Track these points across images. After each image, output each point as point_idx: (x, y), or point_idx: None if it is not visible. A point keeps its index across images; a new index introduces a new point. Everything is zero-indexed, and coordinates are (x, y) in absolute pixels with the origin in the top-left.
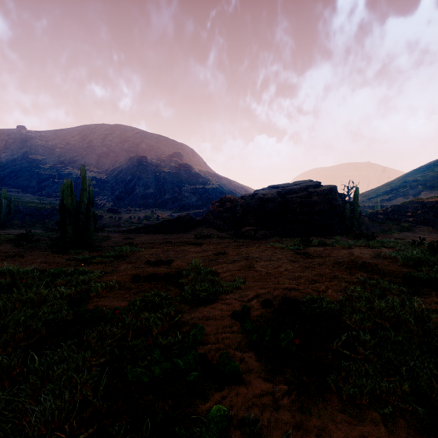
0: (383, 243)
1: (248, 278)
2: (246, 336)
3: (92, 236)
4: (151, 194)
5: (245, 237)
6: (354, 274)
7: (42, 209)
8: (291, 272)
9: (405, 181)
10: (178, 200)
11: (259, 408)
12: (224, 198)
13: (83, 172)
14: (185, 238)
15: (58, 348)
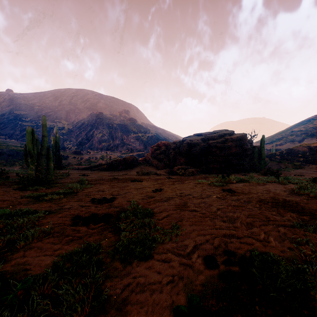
0: (289, 179)
1: (185, 221)
2: None
3: (51, 174)
4: (106, 140)
5: (177, 173)
6: (283, 214)
7: (21, 151)
8: (224, 212)
9: (292, 131)
10: (126, 145)
11: None
12: (160, 143)
13: (44, 122)
14: (129, 175)
15: None
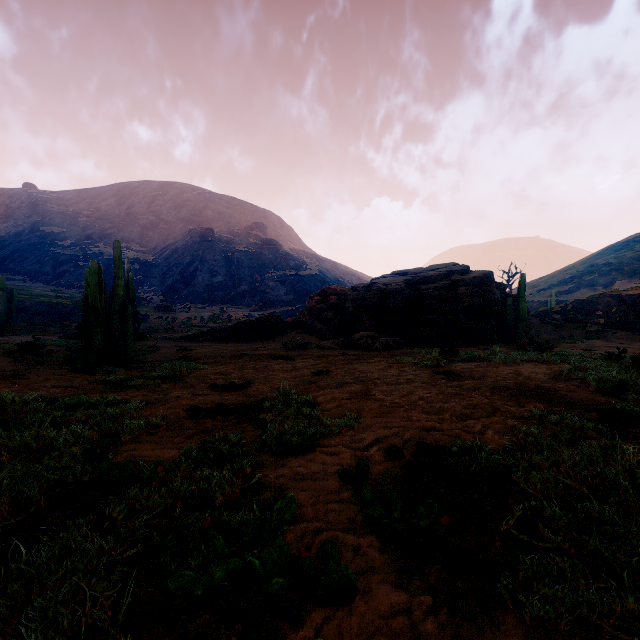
0: (563, 356)
1: (364, 412)
2: (363, 508)
3: (130, 346)
4: (220, 283)
5: (358, 347)
6: (524, 404)
7: (58, 305)
8: (429, 402)
9: (592, 264)
10: (259, 293)
11: (387, 638)
12: (326, 289)
13: (118, 251)
14: (270, 349)
15: (63, 530)
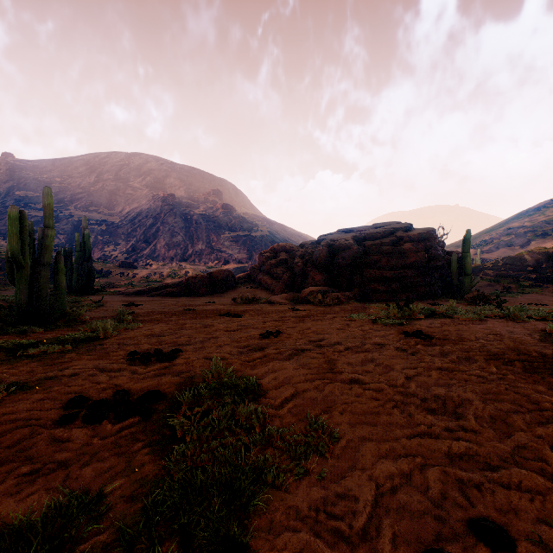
0: (526, 312)
1: (337, 412)
2: None
3: (62, 302)
4: (180, 243)
5: (308, 301)
6: None
7: None
8: (424, 386)
9: (509, 227)
10: (215, 252)
11: None
12: (276, 246)
13: (48, 198)
14: (218, 304)
15: None
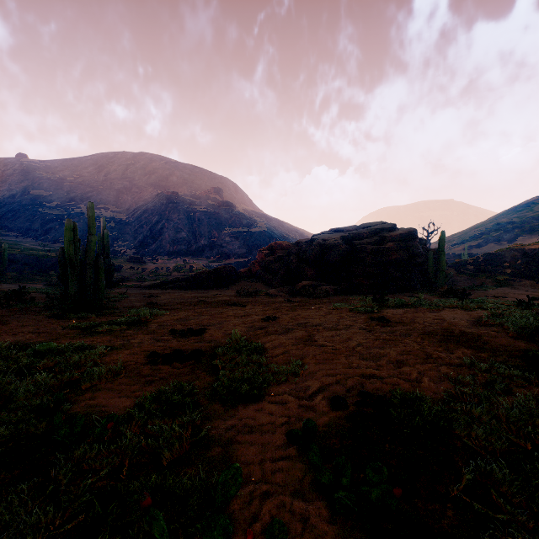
0: (480, 303)
1: (308, 358)
2: (310, 467)
3: (102, 294)
4: (183, 238)
5: (301, 294)
6: (453, 350)
7: (45, 257)
8: (367, 348)
9: (498, 223)
10: (217, 247)
11: None
12: (274, 244)
13: (91, 211)
14: (225, 296)
15: (4, 496)
